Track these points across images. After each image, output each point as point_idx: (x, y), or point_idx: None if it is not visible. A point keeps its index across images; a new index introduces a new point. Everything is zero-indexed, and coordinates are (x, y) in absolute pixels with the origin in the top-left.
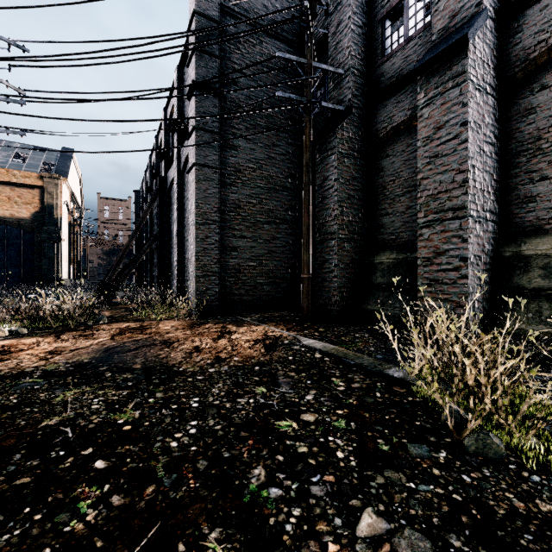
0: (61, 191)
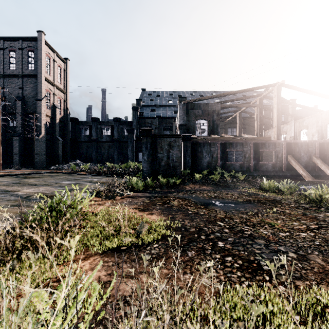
0: None
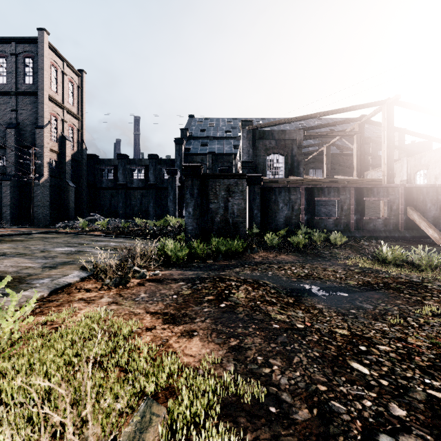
0: None
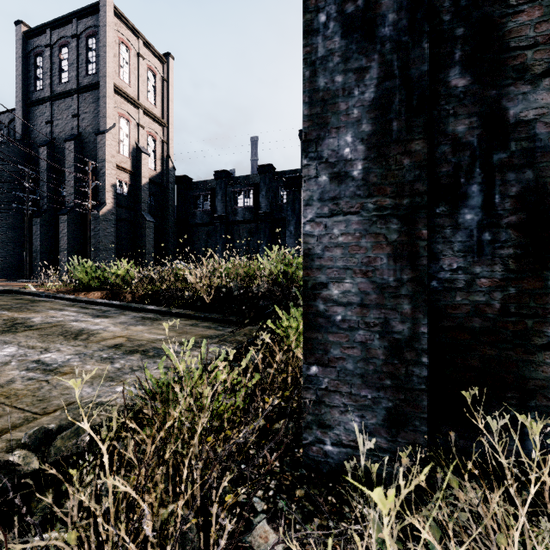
0: None
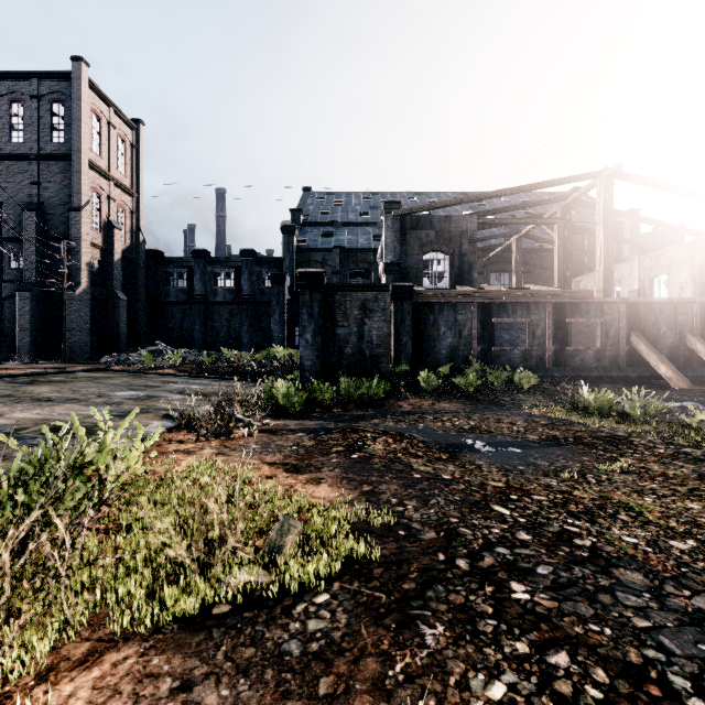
0: None
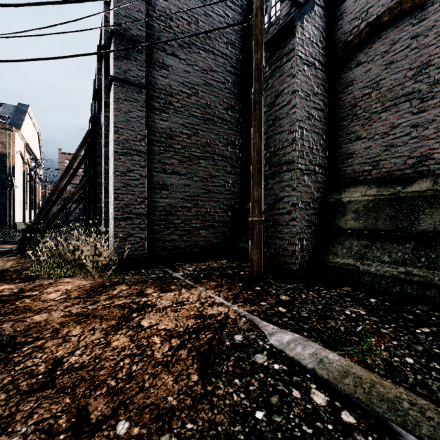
0: (14, 141)
